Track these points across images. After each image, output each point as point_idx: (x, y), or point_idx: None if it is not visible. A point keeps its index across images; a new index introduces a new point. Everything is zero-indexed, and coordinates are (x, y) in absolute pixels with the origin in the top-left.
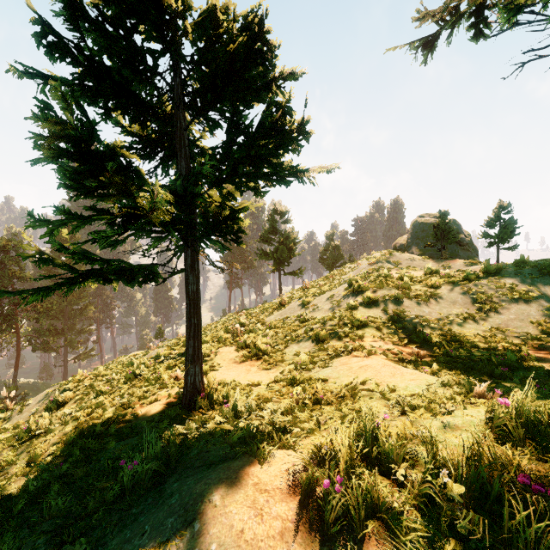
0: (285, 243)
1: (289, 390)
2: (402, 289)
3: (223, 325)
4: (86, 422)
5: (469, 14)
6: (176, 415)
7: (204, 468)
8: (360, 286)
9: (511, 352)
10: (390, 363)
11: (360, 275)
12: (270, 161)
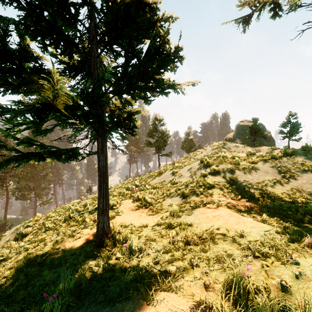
0: (162, 137)
1: (166, 232)
2: (234, 164)
3: (125, 185)
4: (32, 252)
5: (270, 2)
6: (91, 249)
7: (104, 304)
8: (208, 162)
9: (311, 205)
10: (232, 212)
11: (207, 156)
12: (154, 77)
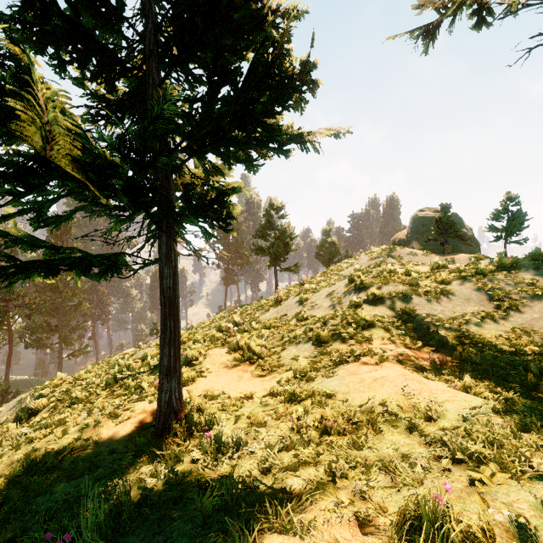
0: (281, 238)
1: (287, 408)
2: (410, 285)
3: (216, 323)
4: (41, 446)
5: (472, 0)
6: (147, 442)
7: None
8: (363, 282)
9: None
10: (408, 372)
11: (361, 270)
12: (264, 122)
